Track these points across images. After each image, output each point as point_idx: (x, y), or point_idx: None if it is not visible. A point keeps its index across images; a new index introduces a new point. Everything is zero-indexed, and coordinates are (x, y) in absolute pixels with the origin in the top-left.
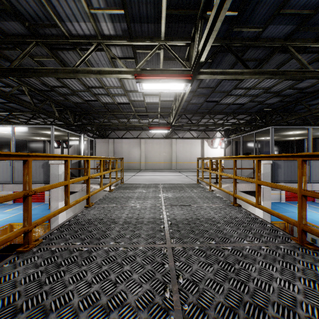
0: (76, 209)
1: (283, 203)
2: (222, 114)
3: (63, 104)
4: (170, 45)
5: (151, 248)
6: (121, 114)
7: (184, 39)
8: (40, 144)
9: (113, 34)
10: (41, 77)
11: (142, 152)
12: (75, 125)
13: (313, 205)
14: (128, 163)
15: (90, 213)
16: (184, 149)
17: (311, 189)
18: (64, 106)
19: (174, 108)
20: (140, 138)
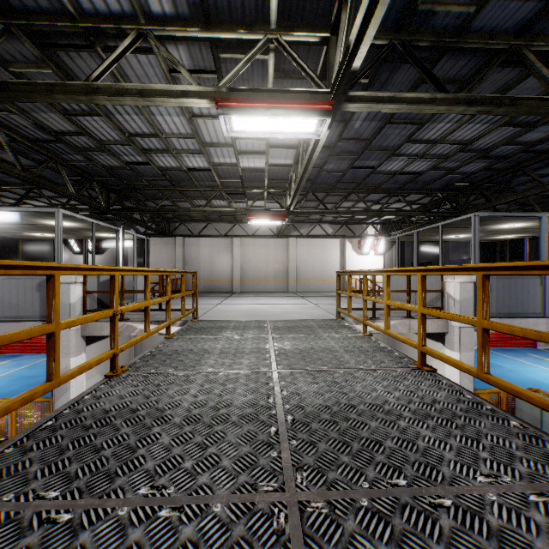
0: (107, 368)
1: None
2: (379, 193)
3: (84, 171)
4: (289, 42)
5: (244, 508)
6: (196, 191)
7: (316, 29)
8: (47, 247)
9: (170, 13)
10: (19, 101)
11: (235, 262)
12: (108, 210)
13: (534, 353)
14: (210, 282)
15: (113, 392)
16: (311, 257)
17: (545, 329)
18: (87, 175)
19: (294, 179)
20: (232, 236)
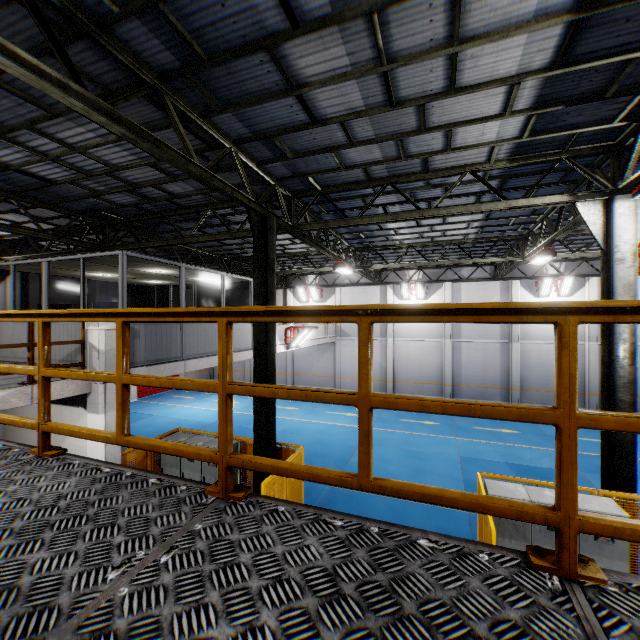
0: None
1: (135, 402)
2: None
3: None
4: None
5: None
6: None
7: None
8: None
9: None
10: None
11: None
12: None
13: (178, 394)
14: None
15: None
16: None
17: (185, 371)
18: None
19: None
20: None
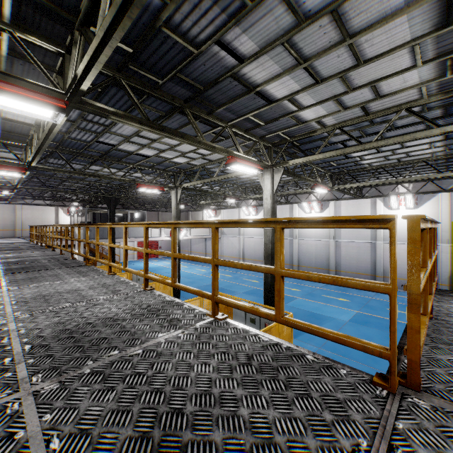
0: None
1: (135, 260)
2: None
3: None
4: None
5: None
6: None
7: None
8: None
9: None
10: None
11: None
12: None
13: (154, 259)
14: None
15: None
16: (34, 216)
17: None
18: None
19: None
20: None
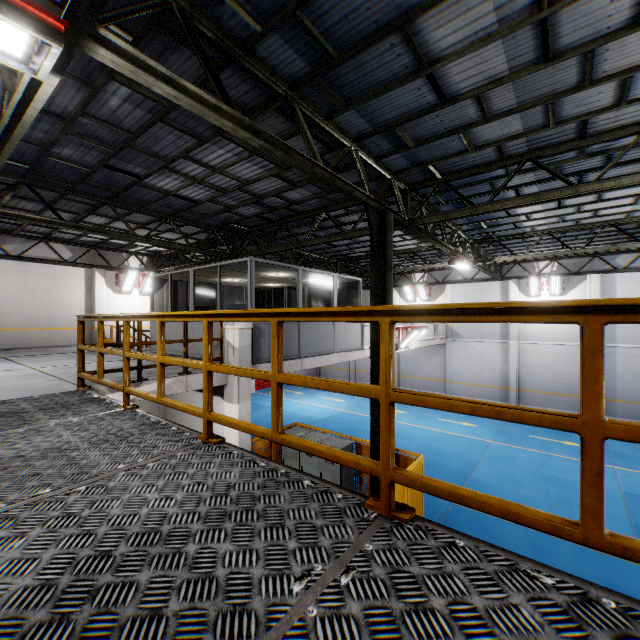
0: None
1: (254, 394)
2: (147, 215)
3: None
4: None
5: None
6: None
7: None
8: None
9: None
10: None
11: None
12: None
13: (289, 389)
14: None
15: None
16: (29, 291)
17: (302, 368)
18: None
19: None
20: None
